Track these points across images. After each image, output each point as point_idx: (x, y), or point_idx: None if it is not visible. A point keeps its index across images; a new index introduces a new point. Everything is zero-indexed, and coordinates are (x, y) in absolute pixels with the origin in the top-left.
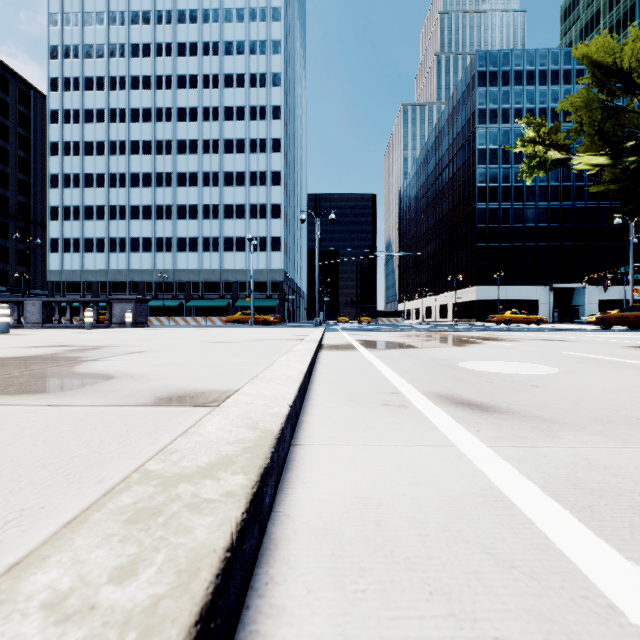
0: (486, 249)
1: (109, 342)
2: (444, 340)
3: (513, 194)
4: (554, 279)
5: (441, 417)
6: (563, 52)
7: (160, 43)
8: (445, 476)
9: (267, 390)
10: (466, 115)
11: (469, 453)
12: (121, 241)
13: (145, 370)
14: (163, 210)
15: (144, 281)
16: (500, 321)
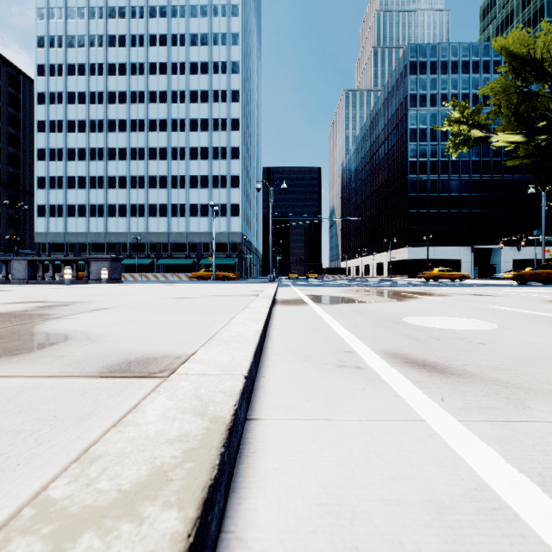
0: (417, 215)
1: (81, 298)
2: (384, 295)
3: (440, 167)
4: (475, 241)
5: (400, 381)
6: (482, 45)
7: (134, 35)
8: (423, 467)
9: (222, 356)
10: (399, 99)
11: (441, 431)
12: (100, 207)
13: (104, 329)
14: (136, 180)
15: (120, 242)
16: (429, 277)
